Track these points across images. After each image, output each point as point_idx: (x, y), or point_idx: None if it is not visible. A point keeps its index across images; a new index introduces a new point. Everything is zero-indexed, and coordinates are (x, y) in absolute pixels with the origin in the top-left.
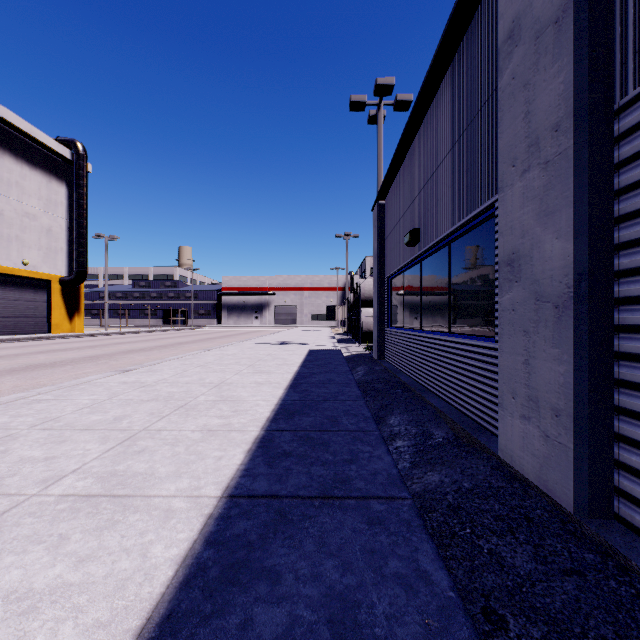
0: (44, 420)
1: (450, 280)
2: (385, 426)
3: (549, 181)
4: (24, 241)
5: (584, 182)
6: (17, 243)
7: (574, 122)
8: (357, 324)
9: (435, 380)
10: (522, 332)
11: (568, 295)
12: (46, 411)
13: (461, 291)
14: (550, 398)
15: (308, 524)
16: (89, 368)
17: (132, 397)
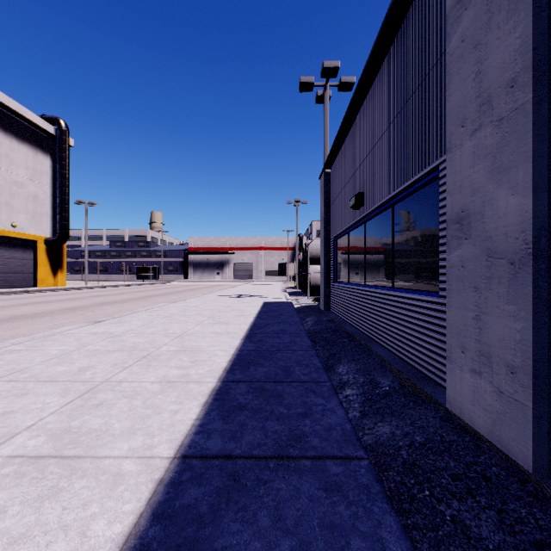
0: (11, 371)
1: (393, 239)
2: (334, 374)
3: (503, 138)
4: (13, 206)
5: (544, 136)
6: (6, 208)
7: (533, 75)
8: (306, 279)
9: (379, 331)
10: (472, 288)
11: (526, 251)
12: (15, 362)
13: (404, 249)
14: (504, 354)
15: (263, 491)
16: (66, 319)
17: (99, 347)
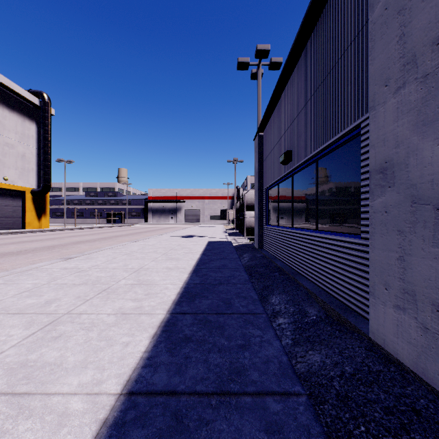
0: None
1: (317, 189)
2: (268, 304)
3: (429, 92)
4: (5, 163)
5: None
6: None
7: None
8: (242, 222)
9: (305, 266)
10: (396, 231)
11: None
12: None
13: (327, 197)
14: (430, 293)
15: (204, 433)
16: (45, 255)
17: (67, 281)
